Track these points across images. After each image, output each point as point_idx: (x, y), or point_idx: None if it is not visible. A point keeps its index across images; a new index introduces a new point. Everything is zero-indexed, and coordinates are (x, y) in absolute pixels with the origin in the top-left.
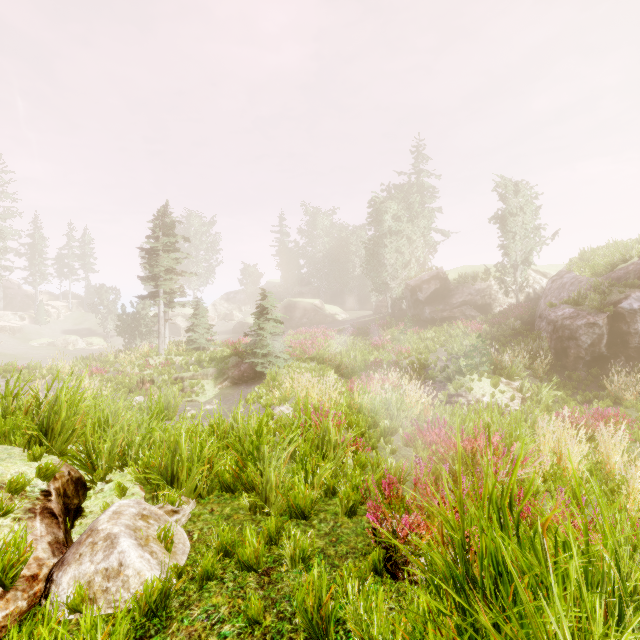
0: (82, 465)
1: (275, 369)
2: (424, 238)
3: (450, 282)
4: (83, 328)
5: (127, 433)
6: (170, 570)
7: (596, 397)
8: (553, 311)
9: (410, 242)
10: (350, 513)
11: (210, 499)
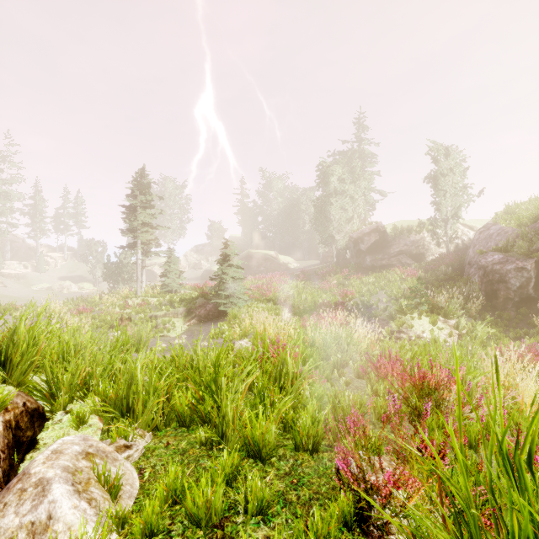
0: (42, 395)
1: (236, 309)
2: (365, 197)
3: (388, 234)
4: (76, 275)
5: (92, 364)
6: (110, 520)
7: (527, 334)
8: (483, 257)
9: (353, 200)
10: (310, 450)
11: (167, 431)
